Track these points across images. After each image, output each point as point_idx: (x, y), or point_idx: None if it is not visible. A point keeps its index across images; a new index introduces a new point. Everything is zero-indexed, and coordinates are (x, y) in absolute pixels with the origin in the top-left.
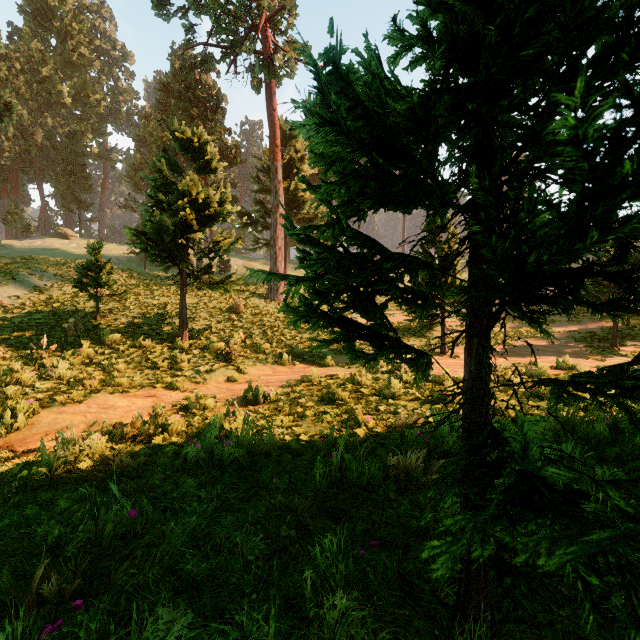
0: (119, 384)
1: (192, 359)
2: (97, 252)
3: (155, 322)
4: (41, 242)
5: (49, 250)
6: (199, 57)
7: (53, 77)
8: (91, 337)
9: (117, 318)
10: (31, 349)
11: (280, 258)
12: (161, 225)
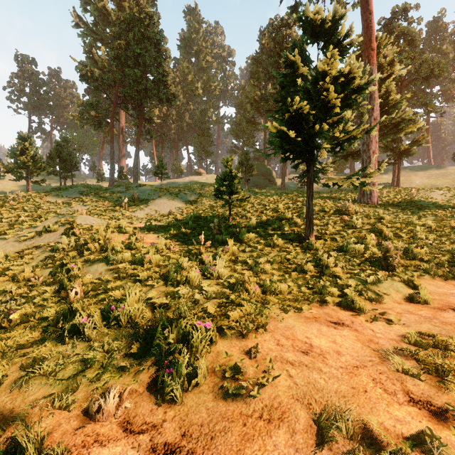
0: (279, 292)
1: (337, 263)
2: (230, 164)
3: (274, 223)
4: (188, 178)
5: (192, 182)
6: (289, 8)
7: (193, 80)
8: (230, 235)
9: (243, 220)
10: (190, 244)
11: (373, 162)
12: (299, 114)
